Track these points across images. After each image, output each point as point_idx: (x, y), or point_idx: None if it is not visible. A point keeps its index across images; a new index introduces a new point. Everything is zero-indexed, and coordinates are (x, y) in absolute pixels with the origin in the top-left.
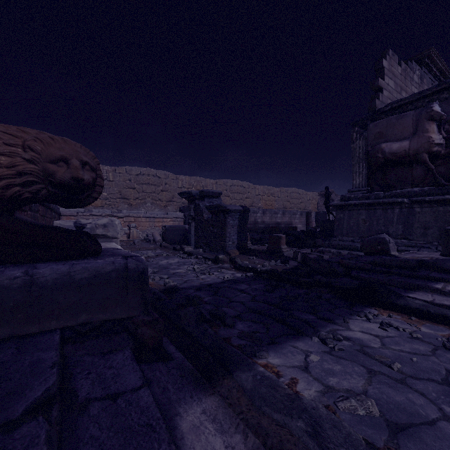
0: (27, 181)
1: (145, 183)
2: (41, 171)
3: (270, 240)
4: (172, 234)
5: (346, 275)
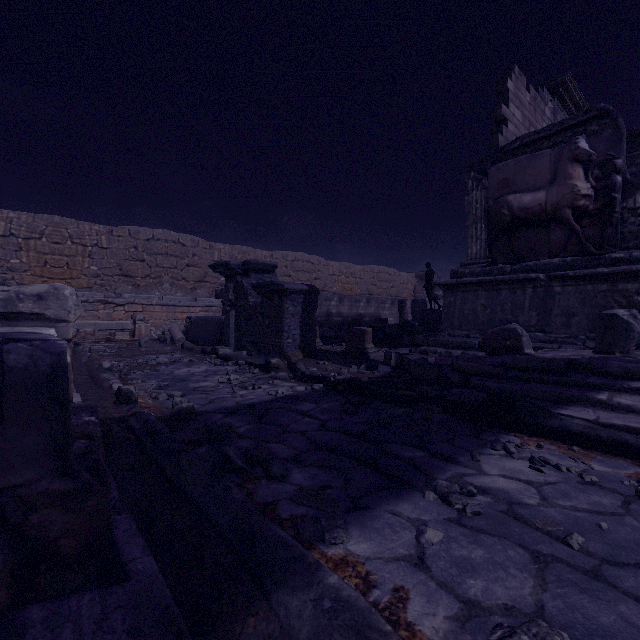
0: None
1: (160, 253)
2: None
3: (349, 335)
4: (202, 330)
5: (464, 384)
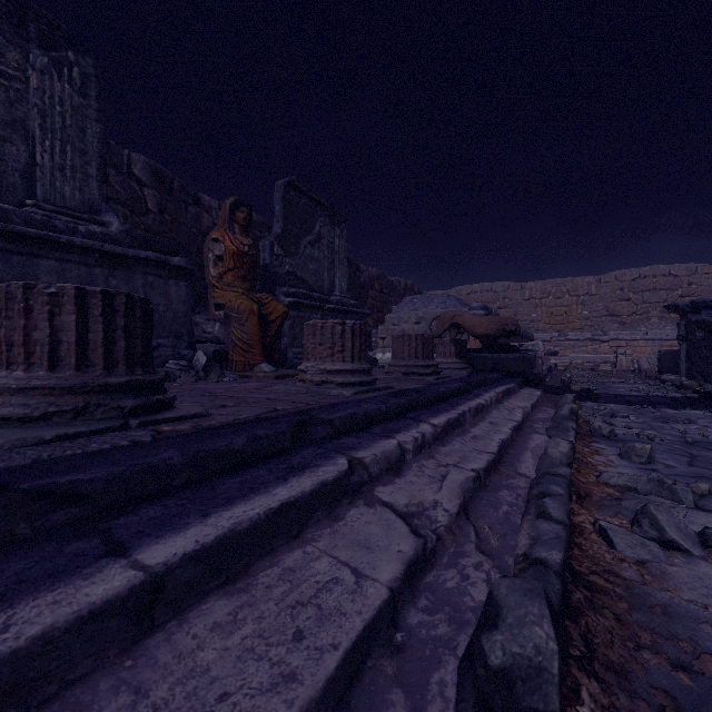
0: (499, 331)
1: (647, 290)
2: (502, 328)
3: None
4: (671, 362)
5: None
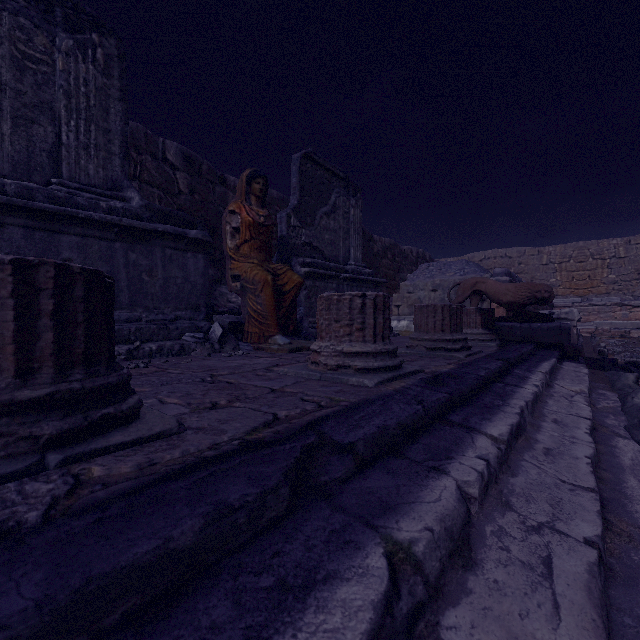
0: (529, 299)
1: None
2: (532, 295)
3: None
4: None
5: None
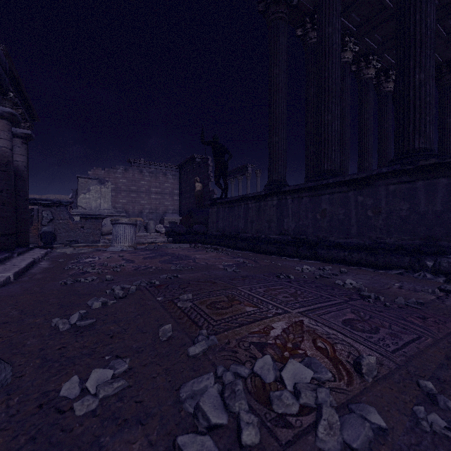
0: None
1: None
2: None
3: None
4: None
5: None
